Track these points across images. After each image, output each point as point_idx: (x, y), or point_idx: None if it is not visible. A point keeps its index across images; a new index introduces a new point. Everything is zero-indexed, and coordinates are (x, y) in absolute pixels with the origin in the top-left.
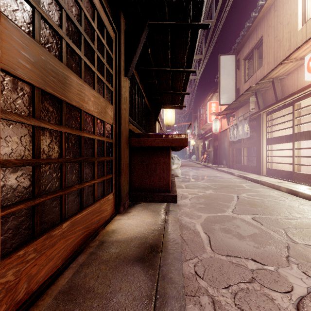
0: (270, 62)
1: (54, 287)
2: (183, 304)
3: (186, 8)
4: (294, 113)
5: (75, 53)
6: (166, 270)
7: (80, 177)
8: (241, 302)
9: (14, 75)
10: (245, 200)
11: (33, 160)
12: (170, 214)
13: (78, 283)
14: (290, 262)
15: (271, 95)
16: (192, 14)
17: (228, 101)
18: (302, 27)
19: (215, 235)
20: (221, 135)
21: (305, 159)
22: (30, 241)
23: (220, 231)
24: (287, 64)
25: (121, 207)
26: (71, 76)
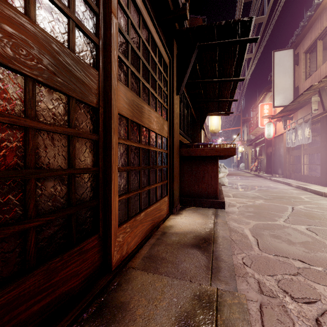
0: None
1: (139, 254)
2: (233, 274)
3: (235, 28)
4: None
5: (146, 87)
6: (218, 254)
7: (148, 180)
8: (284, 286)
9: (121, 115)
10: (301, 212)
11: (128, 168)
12: (218, 218)
13: (154, 254)
14: None
15: None
16: (240, 32)
17: (284, 102)
18: None
19: (264, 239)
20: (276, 140)
21: None
22: (127, 220)
23: (269, 236)
24: None
25: (174, 208)
26: (144, 106)
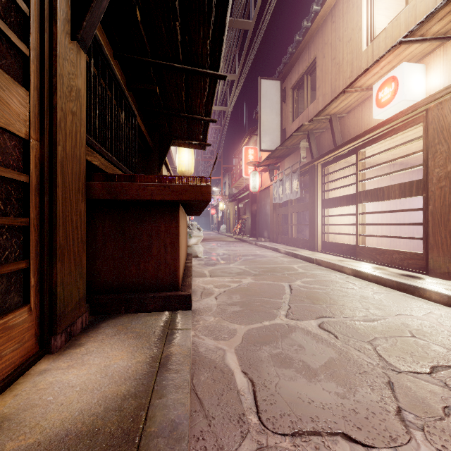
0: (326, 93)
1: None
2: None
3: None
4: (358, 165)
5: None
6: None
7: None
8: None
9: None
10: (301, 292)
11: None
12: (174, 339)
13: None
14: (409, 425)
15: (327, 140)
16: None
17: (271, 146)
18: (367, 47)
19: (265, 377)
20: (262, 195)
21: (365, 228)
22: None
23: (273, 362)
24: (351, 95)
25: (58, 336)
26: None
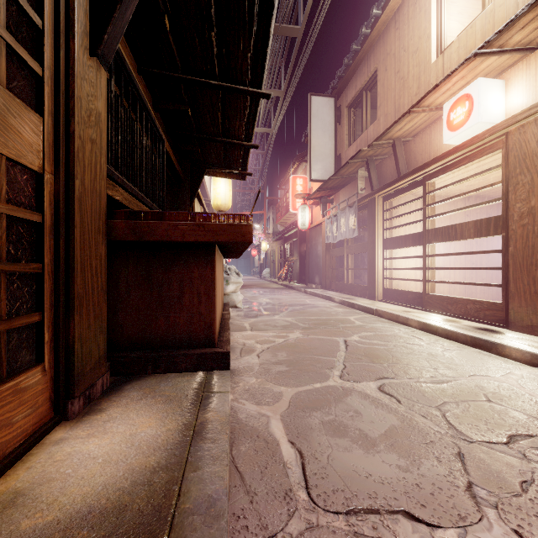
0: (389, 113)
1: None
2: None
3: None
4: (426, 198)
5: None
6: None
7: None
8: None
9: None
10: (359, 349)
11: None
12: (210, 404)
13: None
14: (481, 502)
15: (390, 168)
16: None
17: (323, 175)
18: (437, 58)
19: (315, 447)
20: (312, 233)
21: (435, 273)
22: None
23: (324, 431)
24: (417, 115)
25: (75, 400)
26: None
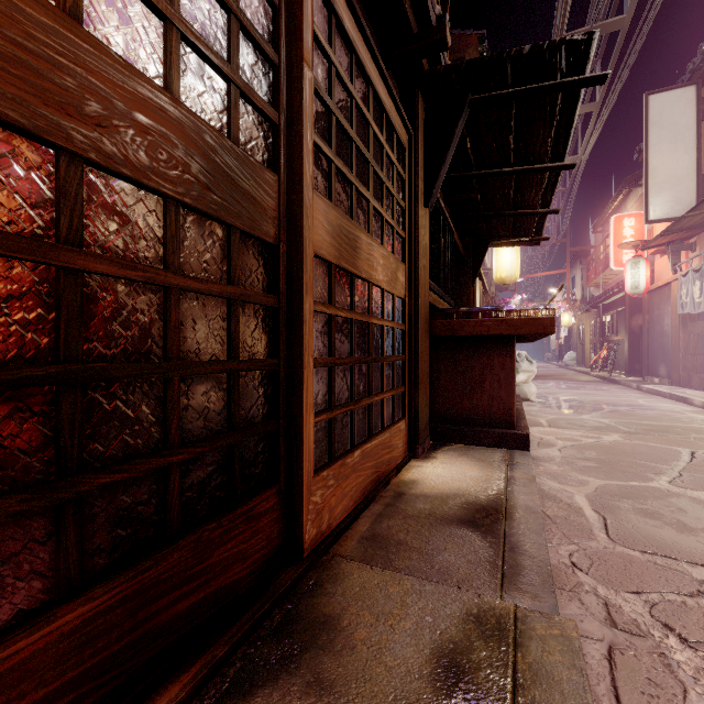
0: None
1: (352, 532)
2: (550, 581)
3: (553, 59)
4: None
5: (363, 197)
6: (517, 542)
7: (367, 386)
8: (665, 615)
9: (319, 256)
10: None
11: (331, 360)
12: (516, 468)
13: (382, 533)
14: None
15: None
16: (566, 65)
17: (672, 210)
18: None
19: (621, 518)
20: (653, 299)
21: None
22: (329, 464)
23: (634, 512)
24: None
25: (419, 446)
26: (360, 235)
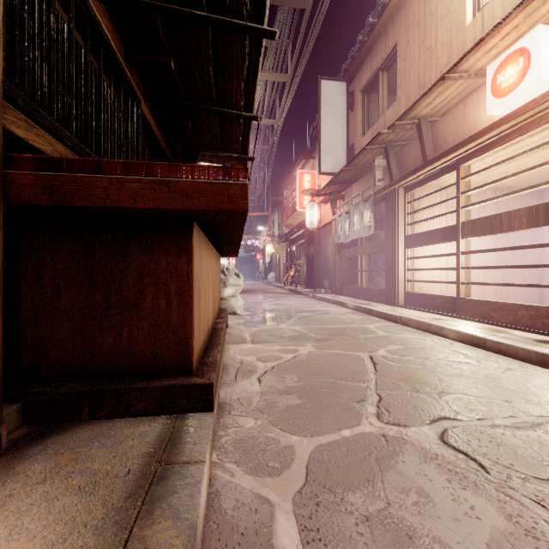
0: (411, 91)
1: None
2: None
3: None
4: (460, 185)
5: None
6: None
7: None
8: None
9: None
10: (392, 370)
11: None
12: (163, 496)
13: None
14: None
15: (413, 154)
16: None
17: (334, 167)
18: (475, 17)
19: None
20: (321, 233)
21: None
22: None
23: (376, 545)
24: (451, 85)
25: None
26: None
